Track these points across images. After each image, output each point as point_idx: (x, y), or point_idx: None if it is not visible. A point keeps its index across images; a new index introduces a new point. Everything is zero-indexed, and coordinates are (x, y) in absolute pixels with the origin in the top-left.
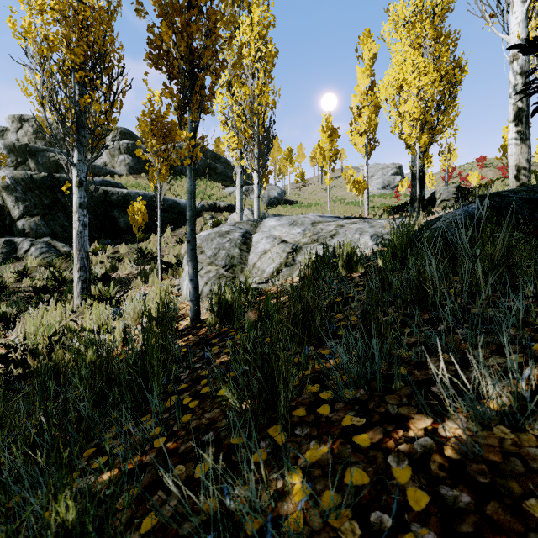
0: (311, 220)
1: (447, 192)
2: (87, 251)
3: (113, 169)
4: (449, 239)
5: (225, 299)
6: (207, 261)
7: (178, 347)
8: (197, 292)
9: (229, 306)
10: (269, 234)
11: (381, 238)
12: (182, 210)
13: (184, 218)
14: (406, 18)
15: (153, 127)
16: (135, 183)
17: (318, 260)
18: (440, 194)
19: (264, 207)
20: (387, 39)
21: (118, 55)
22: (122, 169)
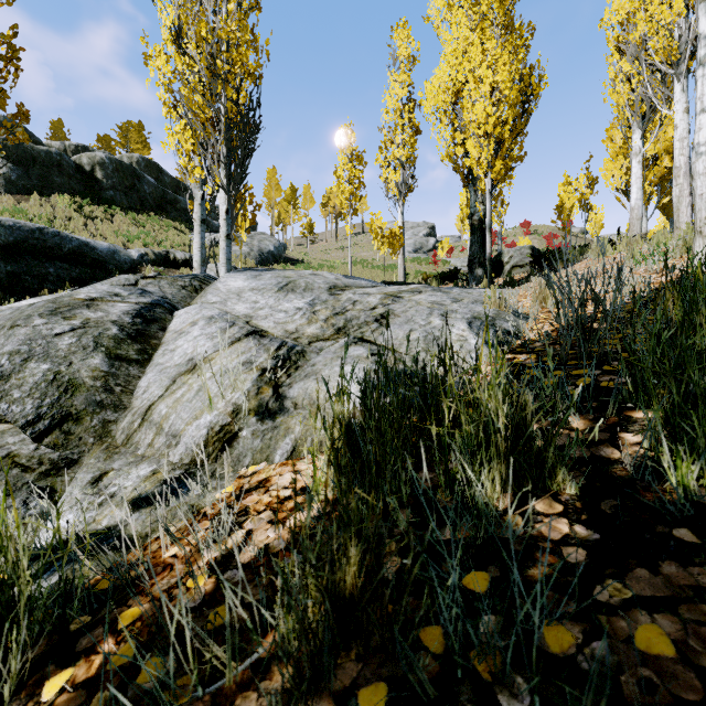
0: (328, 282)
1: (520, 255)
2: None
3: None
4: None
5: None
6: None
7: None
8: None
9: None
10: (220, 309)
11: (492, 327)
12: (101, 260)
13: (104, 273)
14: None
15: None
16: (11, 208)
17: (366, 424)
18: (509, 257)
19: (252, 264)
20: (437, 22)
21: None
22: None
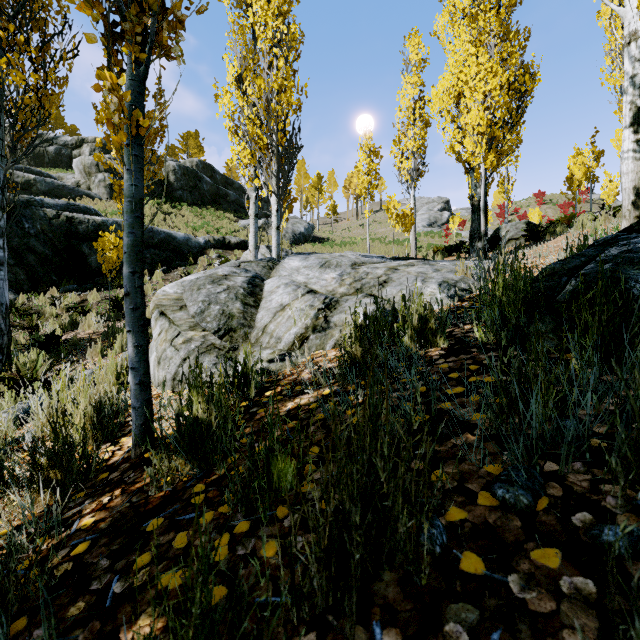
0: (350, 260)
1: (515, 229)
2: (3, 304)
3: (88, 191)
4: (635, 295)
5: (192, 414)
6: (188, 321)
7: (75, 533)
8: (144, 392)
9: (198, 429)
10: (289, 279)
11: (454, 287)
12: (180, 246)
13: (182, 256)
14: (465, 9)
15: (120, 120)
16: (117, 210)
17: (368, 324)
18: (506, 231)
19: (287, 244)
20: (442, 36)
21: (59, 4)
22: (101, 191)
